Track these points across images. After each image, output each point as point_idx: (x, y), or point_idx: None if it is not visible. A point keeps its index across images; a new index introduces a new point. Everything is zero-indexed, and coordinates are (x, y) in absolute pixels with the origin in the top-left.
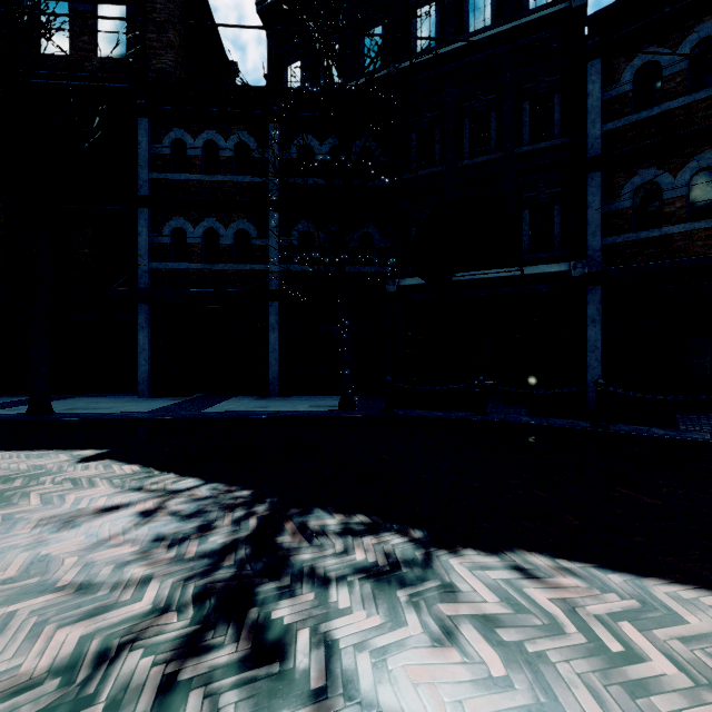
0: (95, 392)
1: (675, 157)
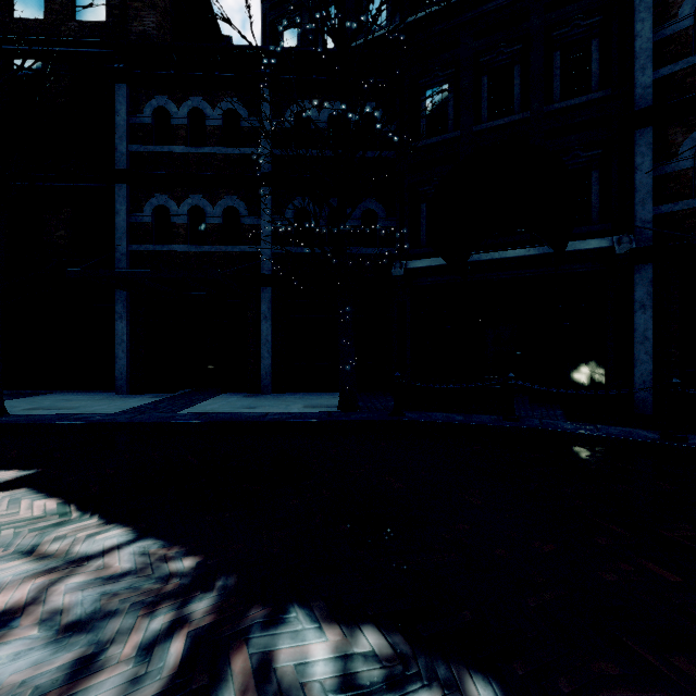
0: (71, 387)
1: None
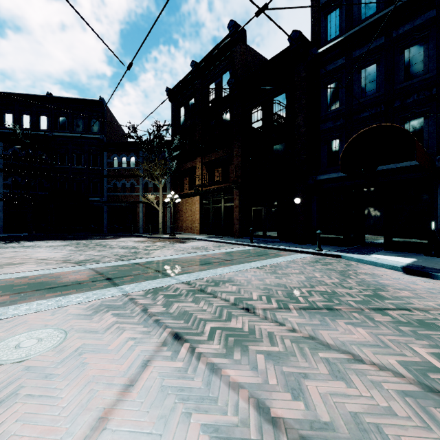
0: None
1: (119, 179)
